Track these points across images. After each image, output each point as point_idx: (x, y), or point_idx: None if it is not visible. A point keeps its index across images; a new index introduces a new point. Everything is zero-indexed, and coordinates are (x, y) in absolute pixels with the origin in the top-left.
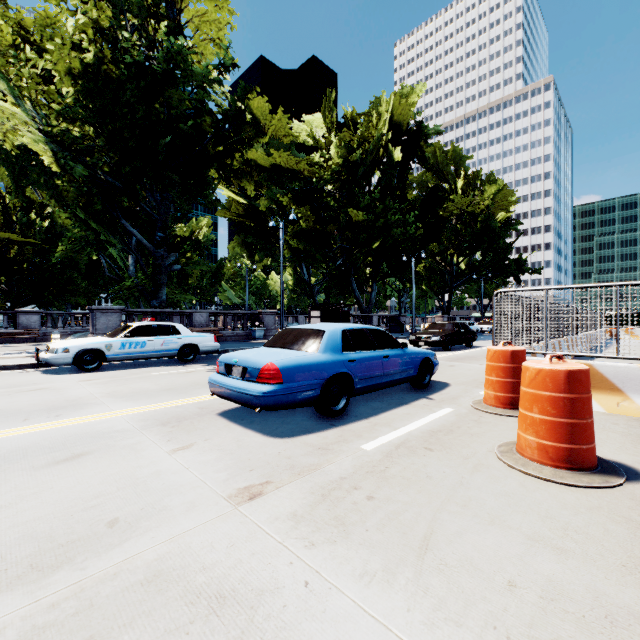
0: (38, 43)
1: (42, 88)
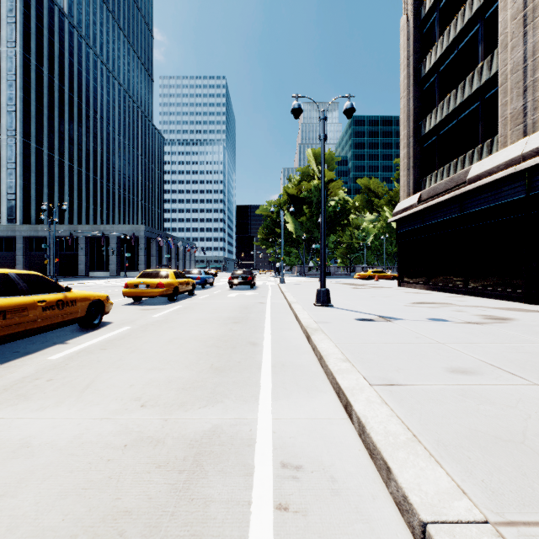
0: (394, 199)
1: None
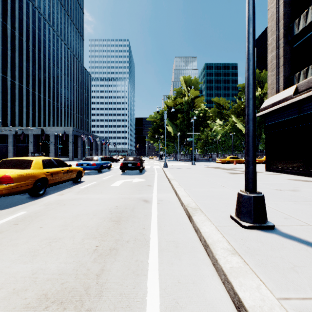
0: (237, 110)
1: (242, 120)
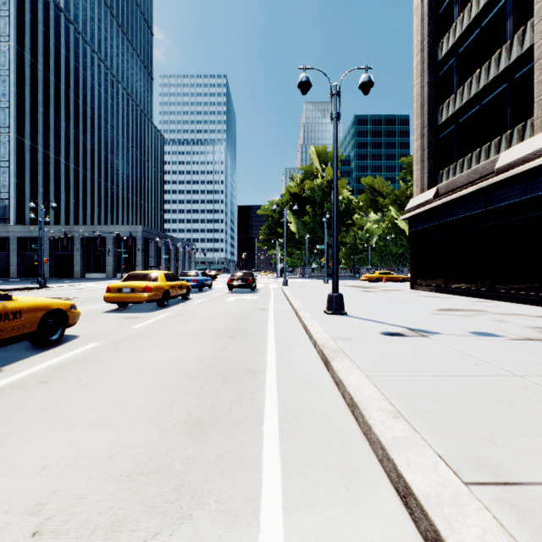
0: (399, 198)
1: None
